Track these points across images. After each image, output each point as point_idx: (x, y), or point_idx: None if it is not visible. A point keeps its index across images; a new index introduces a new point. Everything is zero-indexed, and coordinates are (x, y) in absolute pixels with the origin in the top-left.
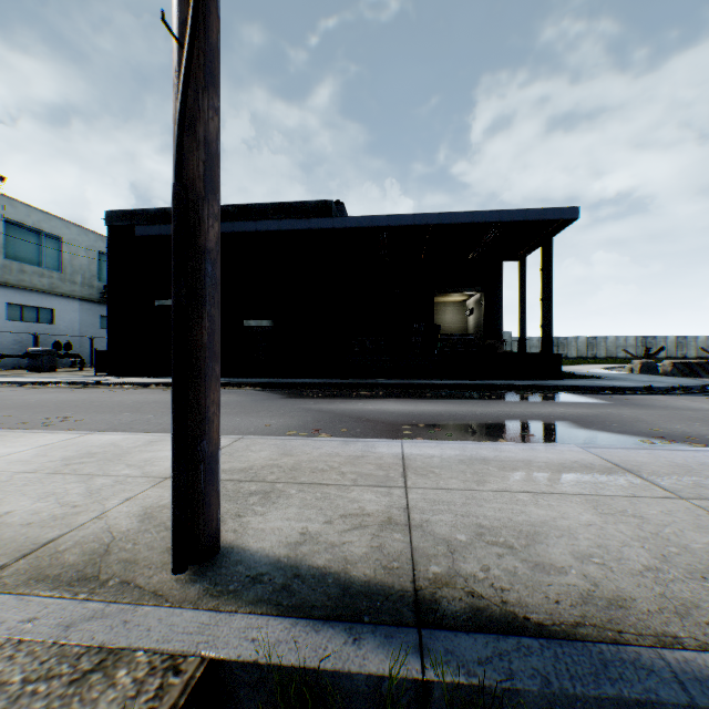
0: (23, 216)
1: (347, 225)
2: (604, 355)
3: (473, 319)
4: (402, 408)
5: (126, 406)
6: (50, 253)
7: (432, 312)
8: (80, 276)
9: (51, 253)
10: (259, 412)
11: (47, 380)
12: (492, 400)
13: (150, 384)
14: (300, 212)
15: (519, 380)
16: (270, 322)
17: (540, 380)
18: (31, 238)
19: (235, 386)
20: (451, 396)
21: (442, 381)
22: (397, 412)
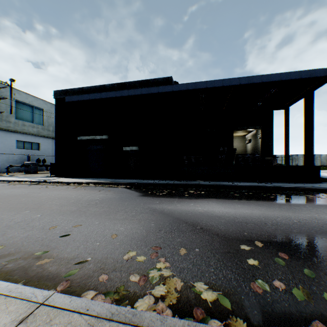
0: (24, 98)
1: (180, 89)
2: (319, 164)
3: (250, 145)
4: (225, 210)
5: (37, 202)
6: (37, 116)
7: (232, 141)
8: (51, 127)
9: (38, 116)
10: (117, 213)
11: (21, 179)
12: (289, 202)
13: (70, 183)
14: (153, 84)
15: (291, 183)
16: (137, 148)
17: (306, 183)
18: (28, 109)
19: (115, 184)
20: (253, 196)
21: (240, 183)
22: (223, 217)
